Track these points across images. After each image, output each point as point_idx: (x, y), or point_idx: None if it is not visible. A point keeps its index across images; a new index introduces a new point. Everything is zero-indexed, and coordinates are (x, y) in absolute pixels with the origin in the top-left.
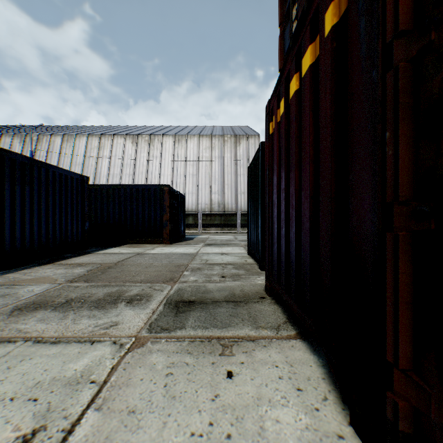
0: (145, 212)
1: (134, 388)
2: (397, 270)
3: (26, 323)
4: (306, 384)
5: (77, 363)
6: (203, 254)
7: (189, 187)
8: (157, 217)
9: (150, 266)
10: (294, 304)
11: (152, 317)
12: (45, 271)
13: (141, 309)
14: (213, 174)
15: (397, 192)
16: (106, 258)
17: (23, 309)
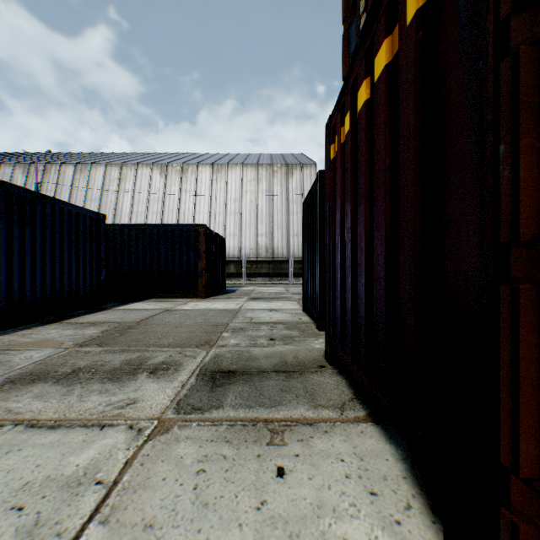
0: (175, 258)
1: (154, 492)
2: (518, 338)
3: (19, 401)
4: (382, 485)
5: (81, 456)
6: (247, 310)
7: (230, 227)
8: (190, 265)
9: (181, 325)
10: (363, 376)
11: (181, 392)
12: (49, 332)
13: (167, 382)
14: (260, 211)
15: (518, 228)
16: (127, 315)
17: (17, 381)
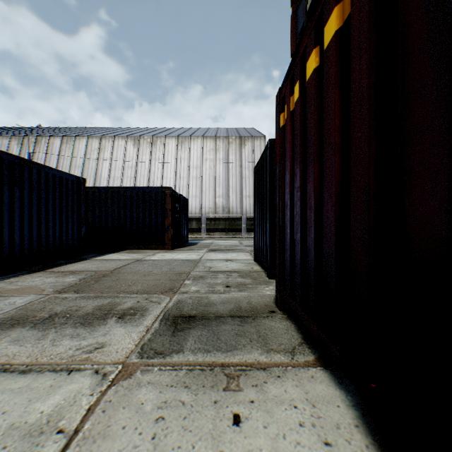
0: (145, 216)
1: (113, 442)
2: None
3: None
4: (336, 435)
5: (46, 402)
6: (206, 260)
7: (192, 190)
8: (158, 221)
9: (149, 274)
10: (313, 323)
11: (145, 336)
12: (33, 280)
13: (133, 326)
14: (217, 176)
15: None
16: (103, 265)
17: None
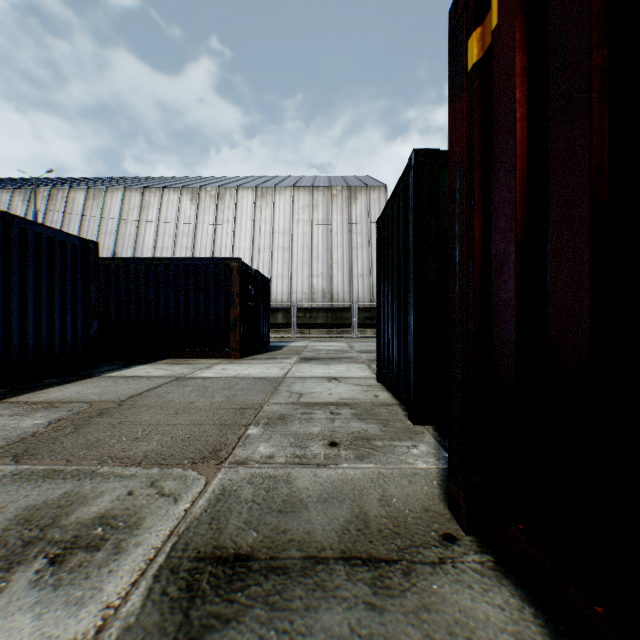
0: (199, 304)
1: None
2: None
3: None
4: None
5: None
6: (294, 379)
7: (277, 267)
8: (220, 313)
9: (186, 409)
10: None
11: None
12: None
13: (68, 608)
14: (315, 246)
15: None
16: (114, 388)
17: None
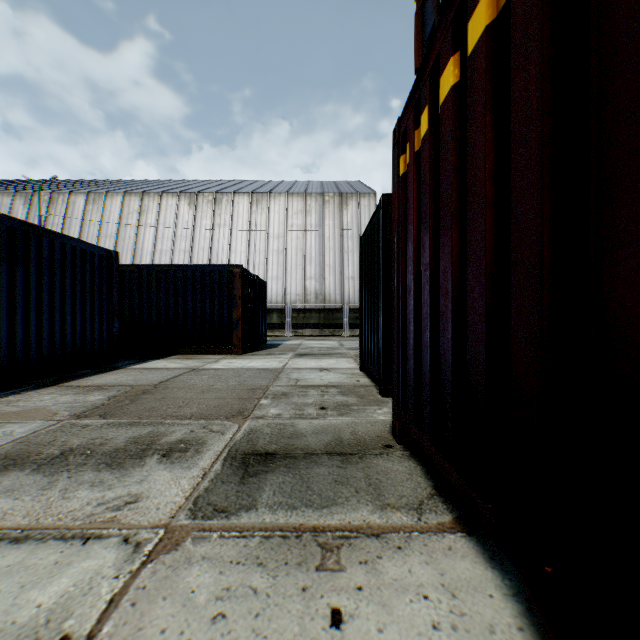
0: (205, 305)
1: None
2: None
3: None
4: None
5: (47, 589)
6: (292, 370)
7: (272, 269)
8: (223, 314)
9: (209, 389)
10: (450, 467)
11: (201, 484)
12: (42, 399)
13: (184, 469)
14: (308, 250)
15: None
16: (143, 377)
17: None
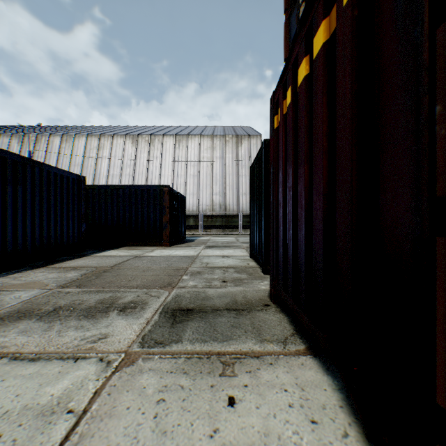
0: (144, 213)
1: (118, 420)
2: None
3: (6, 335)
4: (322, 414)
5: (56, 386)
6: (203, 257)
7: (190, 188)
8: (156, 219)
9: (148, 269)
10: (303, 315)
11: (146, 328)
12: (36, 275)
13: (134, 319)
14: (214, 174)
15: None
16: (103, 261)
17: (6, 318)
